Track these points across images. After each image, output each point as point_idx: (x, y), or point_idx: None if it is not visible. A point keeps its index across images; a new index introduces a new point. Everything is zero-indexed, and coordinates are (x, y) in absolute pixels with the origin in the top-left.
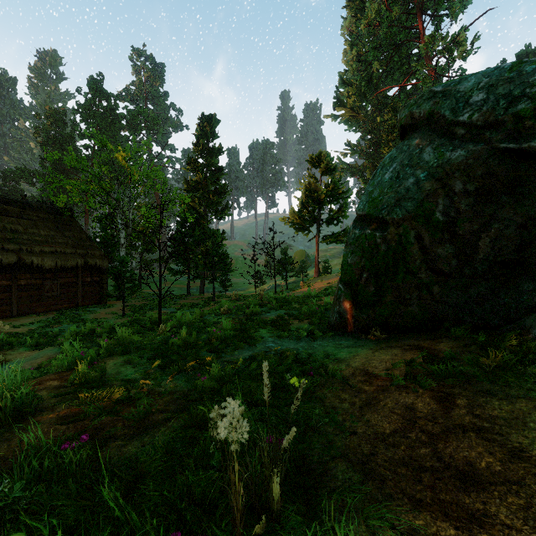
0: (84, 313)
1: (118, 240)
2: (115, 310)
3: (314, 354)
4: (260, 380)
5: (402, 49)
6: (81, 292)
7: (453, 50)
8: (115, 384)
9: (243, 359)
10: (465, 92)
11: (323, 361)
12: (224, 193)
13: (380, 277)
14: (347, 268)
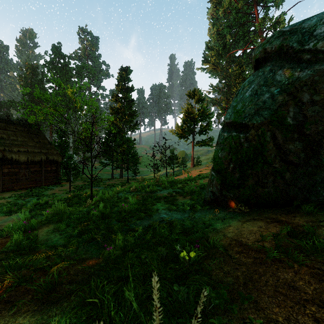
0: (45, 190)
1: (69, 144)
2: (65, 188)
3: (196, 224)
4: (154, 249)
5: (244, 27)
6: (44, 177)
7: (277, 27)
8: (41, 251)
9: (142, 228)
10: (309, 28)
11: (204, 231)
12: (135, 115)
13: (243, 167)
14: (218, 160)
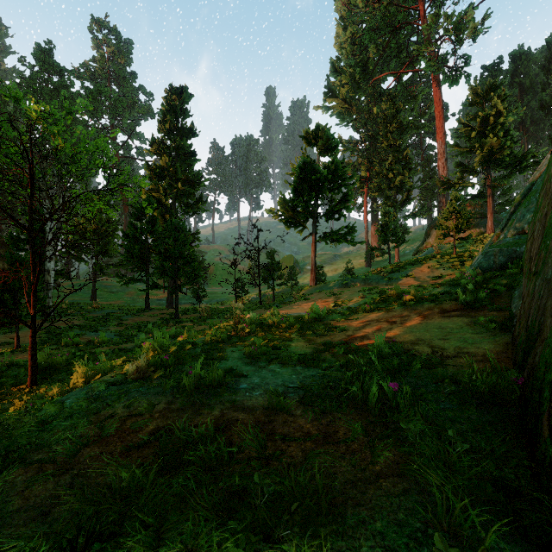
0: None
1: None
2: None
3: None
4: None
5: (400, 34)
6: None
7: (461, 29)
8: None
9: None
10: None
11: None
12: (198, 183)
13: None
14: None
